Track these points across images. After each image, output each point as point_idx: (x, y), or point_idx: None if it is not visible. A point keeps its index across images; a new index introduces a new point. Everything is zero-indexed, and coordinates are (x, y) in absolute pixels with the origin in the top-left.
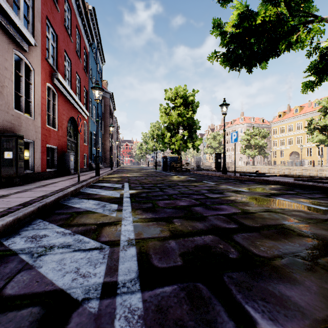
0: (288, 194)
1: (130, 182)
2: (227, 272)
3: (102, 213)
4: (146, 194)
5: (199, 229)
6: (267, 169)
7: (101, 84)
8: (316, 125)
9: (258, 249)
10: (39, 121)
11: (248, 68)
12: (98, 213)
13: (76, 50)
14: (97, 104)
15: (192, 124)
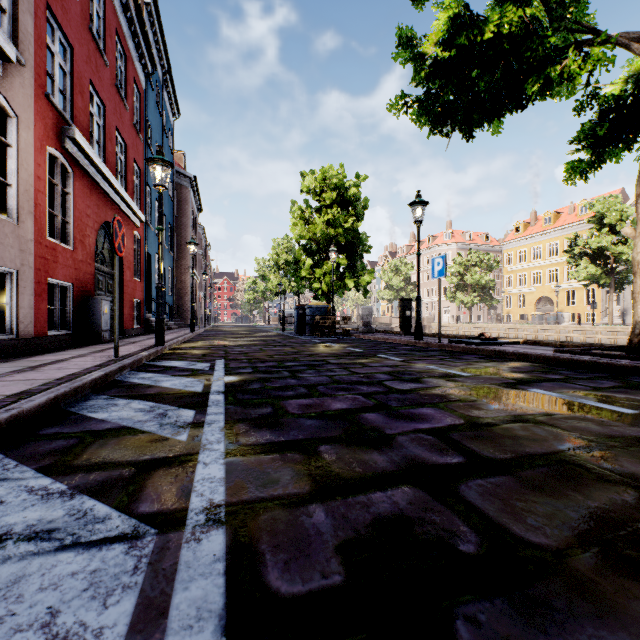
0: (549, 381)
1: (229, 357)
2: (462, 604)
3: (155, 433)
4: (260, 384)
5: (379, 470)
6: (495, 330)
7: (171, 158)
8: (584, 247)
9: (522, 524)
10: (30, 227)
11: (467, 131)
12: (145, 433)
13: (117, 84)
14: (159, 196)
15: (355, 241)
